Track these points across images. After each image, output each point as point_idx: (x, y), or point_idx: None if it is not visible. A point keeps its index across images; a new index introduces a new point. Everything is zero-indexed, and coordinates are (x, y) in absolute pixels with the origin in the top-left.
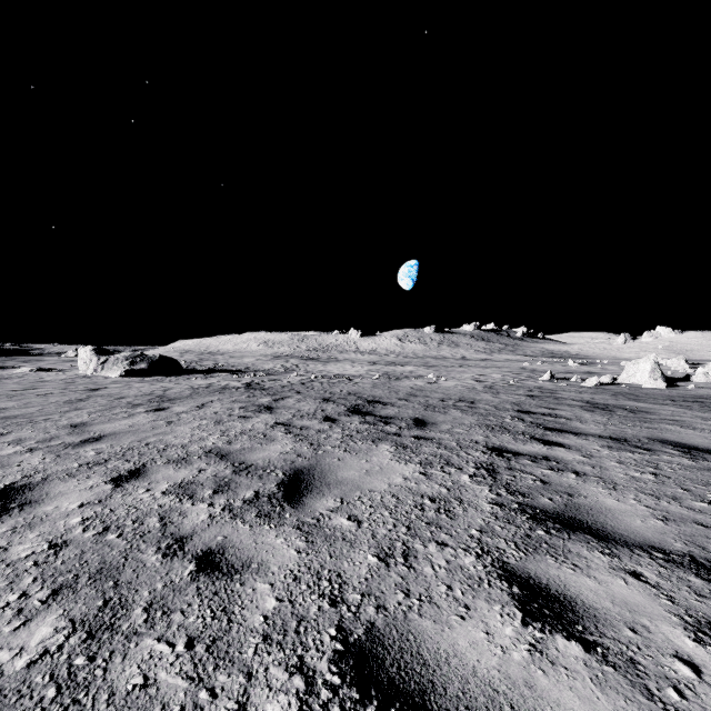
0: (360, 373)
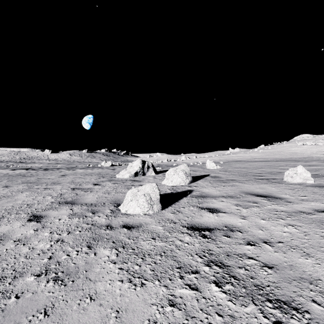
0: (38, 166)
